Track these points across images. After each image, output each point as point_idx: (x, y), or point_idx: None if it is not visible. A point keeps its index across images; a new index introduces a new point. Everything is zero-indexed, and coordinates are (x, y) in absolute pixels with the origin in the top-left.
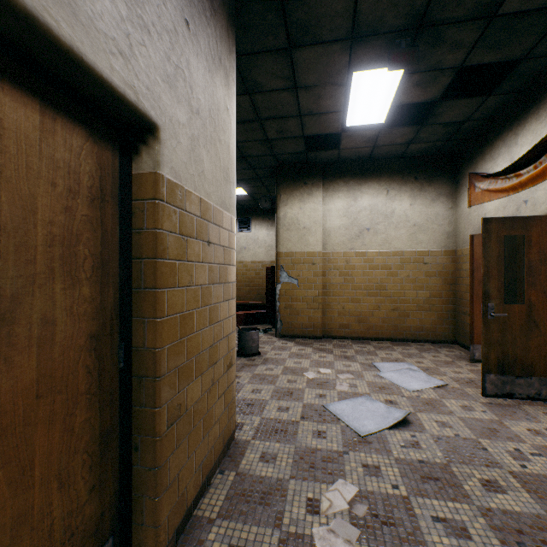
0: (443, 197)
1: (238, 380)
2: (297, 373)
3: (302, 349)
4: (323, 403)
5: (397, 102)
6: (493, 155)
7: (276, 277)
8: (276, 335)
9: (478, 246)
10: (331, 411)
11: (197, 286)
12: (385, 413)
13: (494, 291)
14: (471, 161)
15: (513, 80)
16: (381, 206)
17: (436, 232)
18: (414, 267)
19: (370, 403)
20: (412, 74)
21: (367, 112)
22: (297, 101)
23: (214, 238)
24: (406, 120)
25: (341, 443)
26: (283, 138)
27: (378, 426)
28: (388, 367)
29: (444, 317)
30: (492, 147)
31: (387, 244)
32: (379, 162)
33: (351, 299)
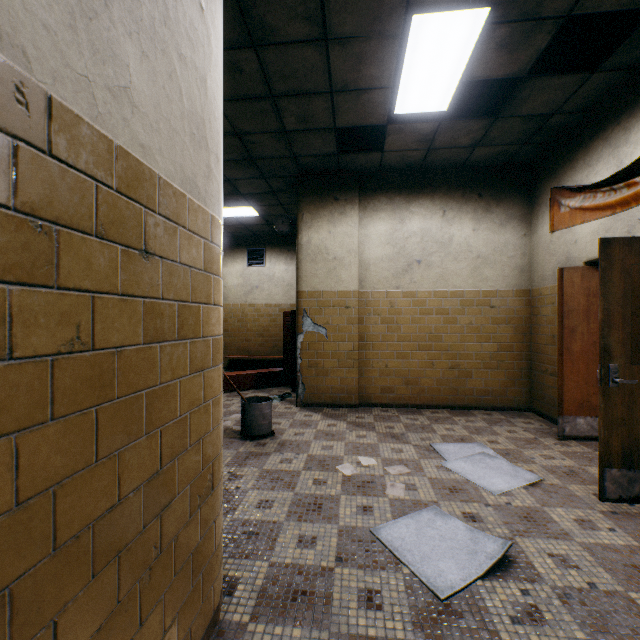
0: (514, 220)
1: (238, 484)
2: (328, 467)
3: (333, 425)
4: (370, 525)
5: (469, 77)
6: (589, 161)
7: (297, 325)
8: (297, 403)
9: (569, 283)
10: (384, 542)
11: (101, 351)
12: (470, 542)
13: (617, 346)
14: (554, 173)
15: (631, 47)
16: (436, 231)
17: (506, 267)
18: (479, 312)
19: (442, 522)
20: (497, 26)
21: (425, 91)
22: (327, 65)
23: (162, 247)
24: (471, 115)
25: (409, 618)
26: (306, 131)
27: (464, 572)
28: (454, 452)
29: (516, 377)
30: (588, 150)
31: (444, 282)
32: (432, 173)
33: (397, 354)
